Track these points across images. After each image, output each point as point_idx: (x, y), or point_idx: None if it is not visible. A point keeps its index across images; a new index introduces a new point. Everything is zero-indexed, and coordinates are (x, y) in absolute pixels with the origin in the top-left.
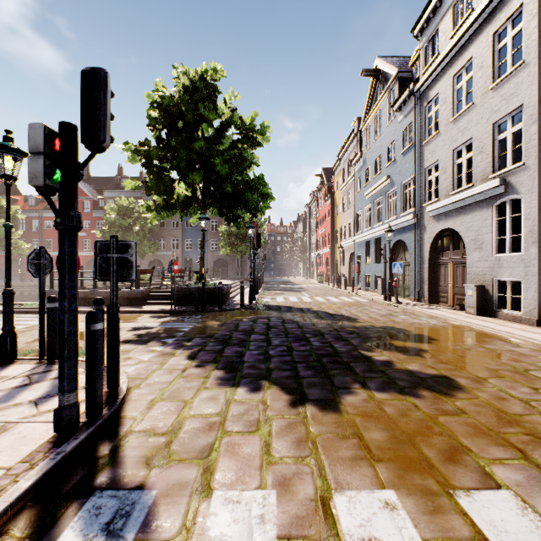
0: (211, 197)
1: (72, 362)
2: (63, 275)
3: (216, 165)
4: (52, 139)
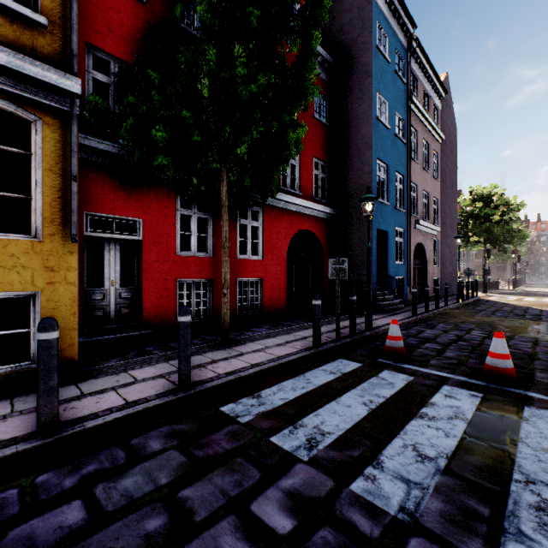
0: (490, 242)
1: (484, 285)
2: (484, 275)
3: (494, 230)
4: (485, 260)
